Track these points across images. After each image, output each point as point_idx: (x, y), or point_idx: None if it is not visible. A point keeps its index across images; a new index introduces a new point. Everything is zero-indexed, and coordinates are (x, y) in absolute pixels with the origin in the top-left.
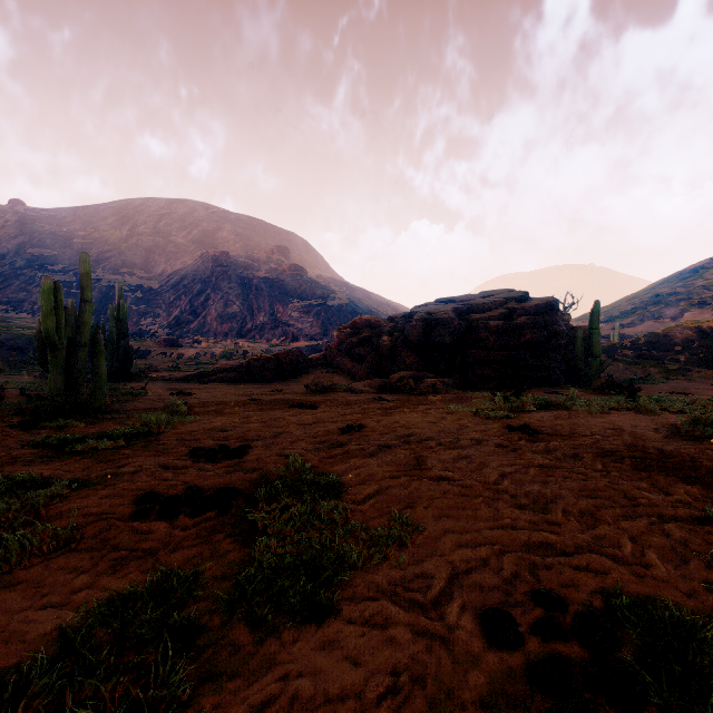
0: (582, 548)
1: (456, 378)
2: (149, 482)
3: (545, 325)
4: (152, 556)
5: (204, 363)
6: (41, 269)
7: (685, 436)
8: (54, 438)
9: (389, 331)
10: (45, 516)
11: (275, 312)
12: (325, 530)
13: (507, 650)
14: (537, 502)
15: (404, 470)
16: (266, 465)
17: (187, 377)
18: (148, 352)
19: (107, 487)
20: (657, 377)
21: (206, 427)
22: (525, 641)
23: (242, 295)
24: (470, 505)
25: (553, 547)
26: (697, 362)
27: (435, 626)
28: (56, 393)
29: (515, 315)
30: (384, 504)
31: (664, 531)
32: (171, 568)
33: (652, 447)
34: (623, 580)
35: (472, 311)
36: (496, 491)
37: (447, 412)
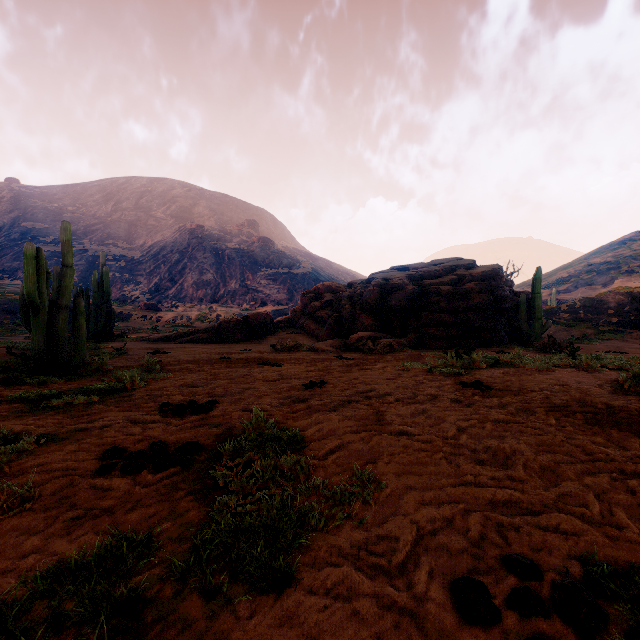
0: (548, 507)
1: (410, 338)
2: (117, 437)
3: (491, 290)
4: (109, 515)
5: (181, 325)
6: (34, 240)
7: (629, 391)
8: (30, 394)
9: (348, 296)
10: (8, 472)
11: (246, 279)
12: (287, 487)
13: (483, 627)
14: (497, 458)
15: (365, 425)
16: (232, 419)
17: (164, 337)
18: (130, 315)
19: (75, 442)
20: (593, 337)
21: (177, 383)
22: (502, 617)
23: (215, 264)
24: (431, 460)
25: (518, 505)
26: (629, 324)
27: (402, 598)
28: (38, 352)
29: (463, 281)
30: (346, 459)
31: (628, 488)
32: (124, 531)
33: (599, 402)
34: (597, 544)
35: (425, 277)
36: (455, 446)
37: (403, 369)
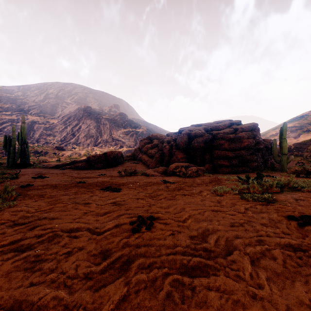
0: None
1: (207, 166)
2: None
3: (253, 137)
4: None
5: (74, 158)
6: None
7: None
8: None
9: (167, 140)
10: None
11: (112, 134)
12: None
13: None
14: None
15: None
16: None
17: (56, 165)
18: (47, 153)
19: None
20: (306, 165)
21: (5, 218)
22: None
23: (96, 126)
24: None
25: None
26: None
27: None
28: None
29: (237, 131)
30: None
31: None
32: None
33: None
34: None
35: (213, 129)
36: None
37: (217, 195)
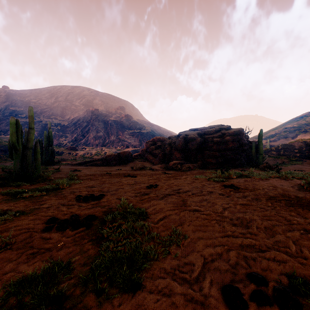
0: (269, 248)
1: (198, 163)
2: (54, 212)
3: (238, 140)
4: (49, 252)
5: (87, 157)
6: (16, 116)
7: (306, 189)
8: (12, 191)
9: (169, 143)
10: None
11: (119, 135)
12: (138, 238)
13: None
14: (243, 223)
15: (177, 206)
16: (111, 203)
17: (79, 163)
18: (62, 152)
19: (33, 215)
20: (287, 163)
21: (85, 185)
22: (248, 305)
23: (104, 128)
24: (210, 224)
25: (254, 247)
26: (305, 157)
27: (197, 295)
28: (17, 170)
29: (224, 136)
30: (168, 223)
31: (309, 238)
32: (56, 260)
33: (292, 195)
34: (295, 267)
35: (206, 134)
36: (222, 217)
37: (195, 179)
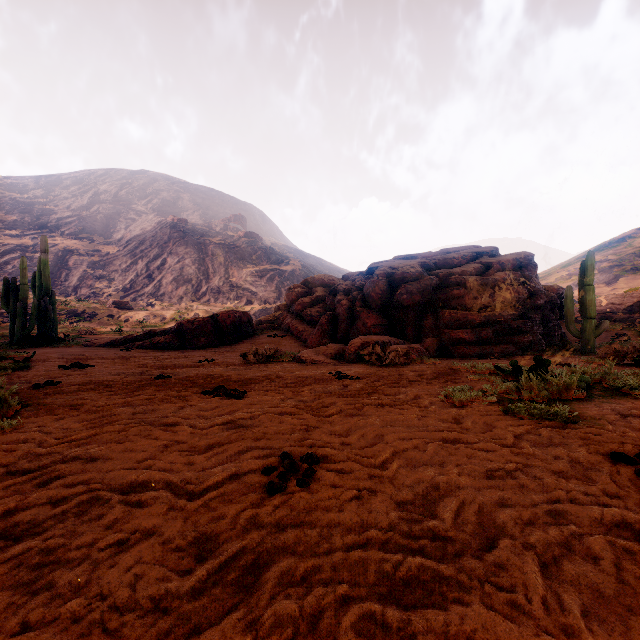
0: None
1: (428, 343)
2: None
3: (523, 282)
4: None
5: (152, 326)
6: None
7: None
8: None
9: (345, 289)
10: None
11: (230, 276)
12: None
13: None
14: None
15: None
16: None
17: (112, 341)
18: (94, 315)
19: None
20: (634, 340)
21: None
22: None
23: (198, 260)
24: None
25: None
26: None
27: None
28: None
29: (491, 270)
30: None
31: None
32: None
33: None
34: None
35: (440, 266)
36: None
37: (451, 405)
